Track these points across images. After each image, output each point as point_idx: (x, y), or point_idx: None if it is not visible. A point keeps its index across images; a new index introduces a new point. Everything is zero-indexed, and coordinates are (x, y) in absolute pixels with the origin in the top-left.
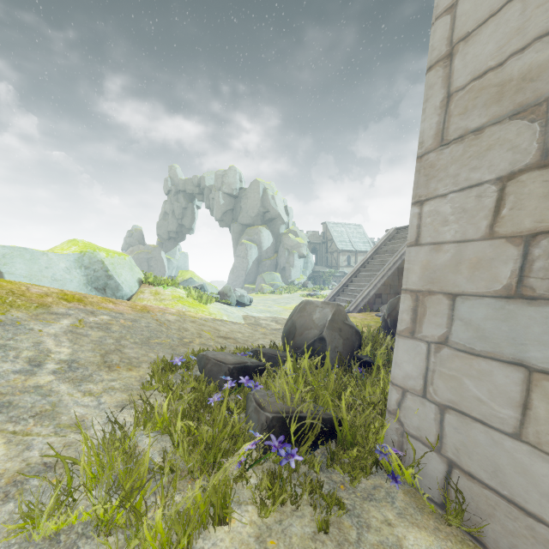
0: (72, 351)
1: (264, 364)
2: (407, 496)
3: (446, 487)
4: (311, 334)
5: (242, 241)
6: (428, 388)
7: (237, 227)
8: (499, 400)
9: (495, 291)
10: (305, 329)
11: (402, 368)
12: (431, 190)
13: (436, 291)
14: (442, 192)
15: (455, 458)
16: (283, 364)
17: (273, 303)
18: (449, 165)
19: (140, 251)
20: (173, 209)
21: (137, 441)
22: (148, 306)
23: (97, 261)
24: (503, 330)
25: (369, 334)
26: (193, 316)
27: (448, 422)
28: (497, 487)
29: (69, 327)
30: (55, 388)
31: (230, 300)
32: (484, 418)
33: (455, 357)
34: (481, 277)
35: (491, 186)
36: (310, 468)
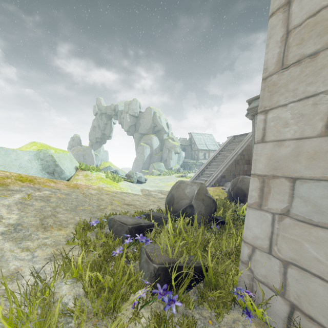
0: (19, 217)
1: (153, 223)
2: (258, 327)
3: (289, 323)
4: (184, 202)
5: (140, 144)
6: (273, 247)
7: (137, 135)
8: None
9: None
10: (180, 199)
11: (252, 231)
12: (274, 101)
13: (279, 175)
14: (283, 103)
15: (297, 302)
16: (166, 224)
17: (159, 181)
18: (288, 82)
19: (78, 150)
20: (99, 124)
21: (57, 288)
22: (78, 184)
23: (48, 155)
24: None
25: (220, 202)
26: (108, 190)
27: (290, 274)
28: None
29: (20, 199)
30: (0, 246)
31: (133, 180)
32: (322, 274)
33: (295, 225)
34: (318, 165)
35: (326, 95)
36: (186, 306)
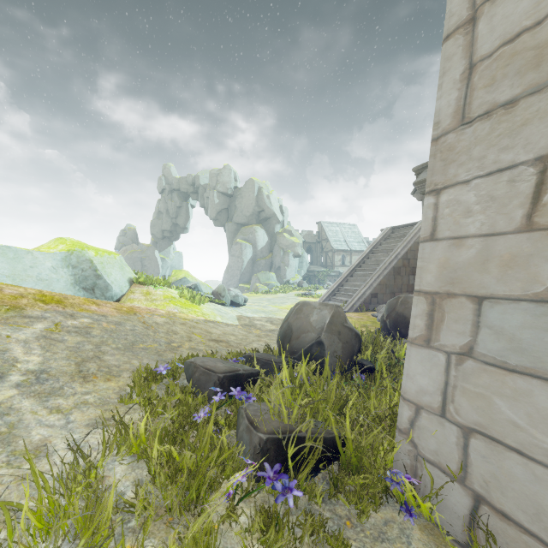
0: (43, 359)
1: (258, 371)
2: (424, 533)
3: (472, 525)
4: (309, 337)
5: (237, 240)
6: (448, 406)
7: (231, 226)
8: (542, 426)
9: (535, 293)
10: (302, 332)
11: (416, 381)
12: (450, 176)
13: (457, 293)
14: (463, 178)
15: (484, 492)
16: (278, 371)
17: (268, 303)
18: (472, 146)
19: (133, 251)
20: (167, 208)
21: (108, 469)
22: (136, 308)
23: (85, 260)
24: (546, 342)
25: (368, 337)
26: (184, 317)
27: (474, 448)
28: (540, 534)
29: (43, 332)
30: (16, 404)
31: (224, 300)
32: (521, 447)
33: (482, 371)
34: (516, 277)
35: (529, 168)
36: (310, 500)
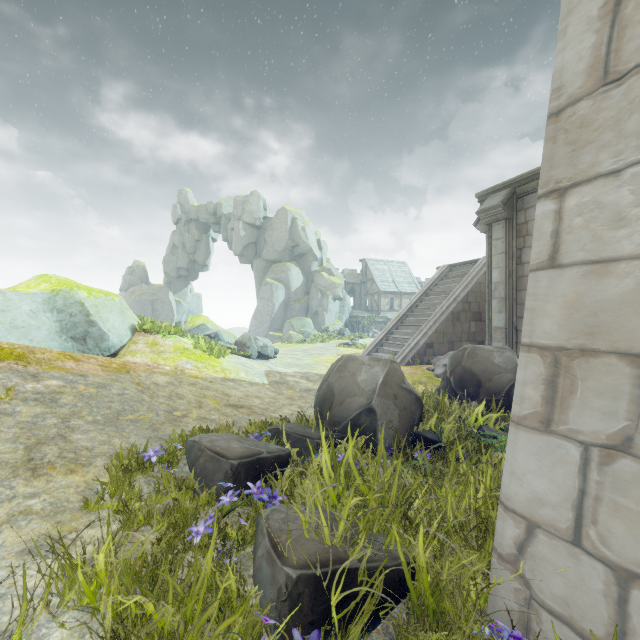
0: None
1: (288, 452)
2: None
3: None
4: (356, 403)
5: (266, 280)
6: (585, 528)
7: (260, 264)
8: None
9: None
10: (347, 396)
11: (526, 483)
12: (584, 166)
13: (600, 349)
14: (608, 167)
15: None
16: (316, 451)
17: (303, 354)
18: (623, 115)
19: (142, 292)
20: (184, 242)
21: (37, 638)
22: (131, 363)
23: (74, 302)
24: None
25: (430, 400)
26: (195, 375)
27: (639, 607)
28: None
29: None
30: None
31: (249, 352)
32: None
33: None
34: None
35: None
36: None
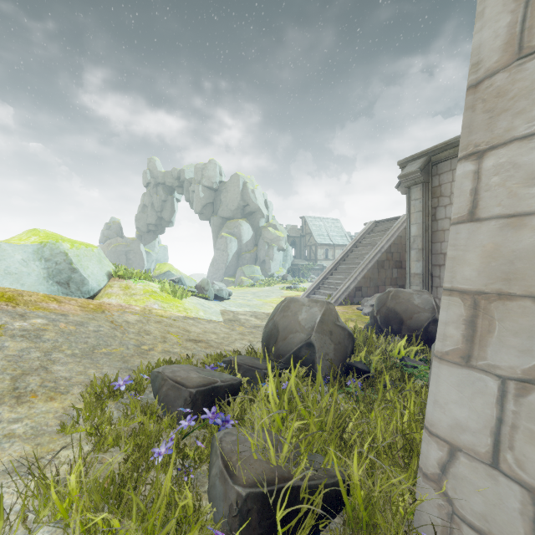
0: None
1: (239, 381)
2: None
3: None
4: (297, 338)
5: (222, 234)
6: (503, 453)
7: (217, 220)
8: None
9: None
10: (290, 333)
11: (449, 411)
12: (500, 131)
13: (516, 293)
14: (523, 132)
15: None
16: (263, 380)
17: (252, 296)
18: None
19: (118, 244)
20: (152, 202)
21: None
22: (106, 304)
23: (59, 252)
24: None
25: (360, 335)
26: (160, 314)
27: None
28: None
29: None
30: None
31: (207, 294)
32: None
33: None
34: None
35: None
36: None
